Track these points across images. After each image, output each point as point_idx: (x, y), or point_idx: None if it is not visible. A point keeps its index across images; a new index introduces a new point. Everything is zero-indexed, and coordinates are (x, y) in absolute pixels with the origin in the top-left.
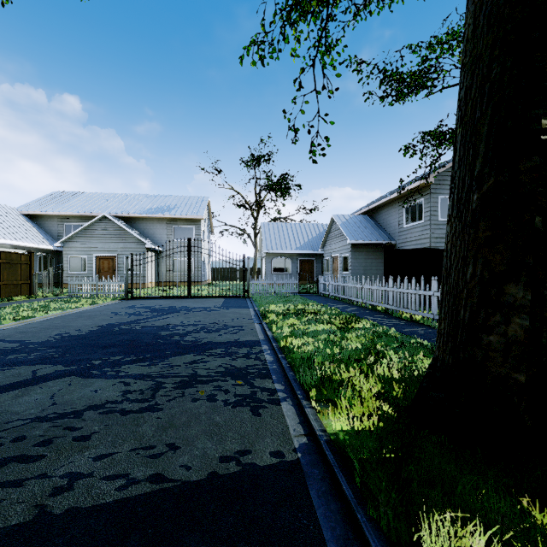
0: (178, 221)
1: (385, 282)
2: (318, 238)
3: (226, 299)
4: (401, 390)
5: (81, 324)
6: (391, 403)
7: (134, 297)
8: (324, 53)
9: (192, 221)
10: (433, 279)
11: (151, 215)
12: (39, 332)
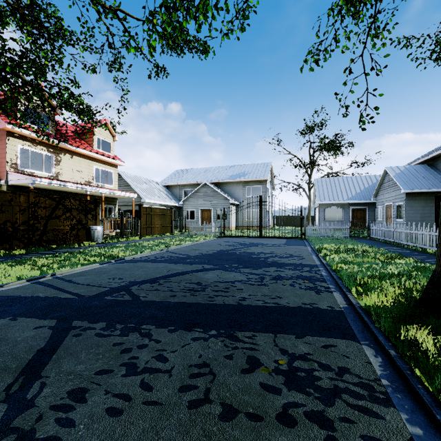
0: (250, 183)
1: (435, 228)
2: (370, 188)
3: (288, 239)
4: (418, 294)
5: (206, 249)
6: (406, 298)
7: (225, 236)
8: (373, 35)
9: (260, 182)
10: None
11: (232, 180)
12: (190, 251)
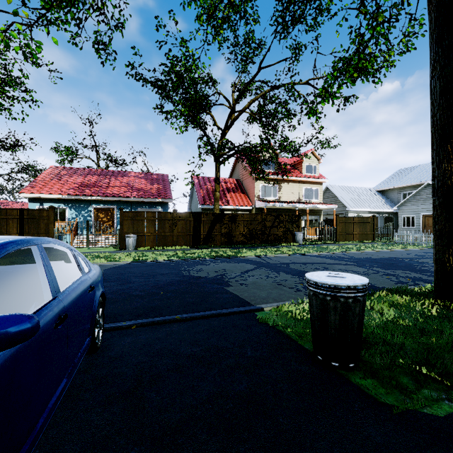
0: None
1: None
2: None
3: None
4: None
5: (381, 255)
6: None
7: None
8: None
9: None
10: None
11: None
12: (360, 255)
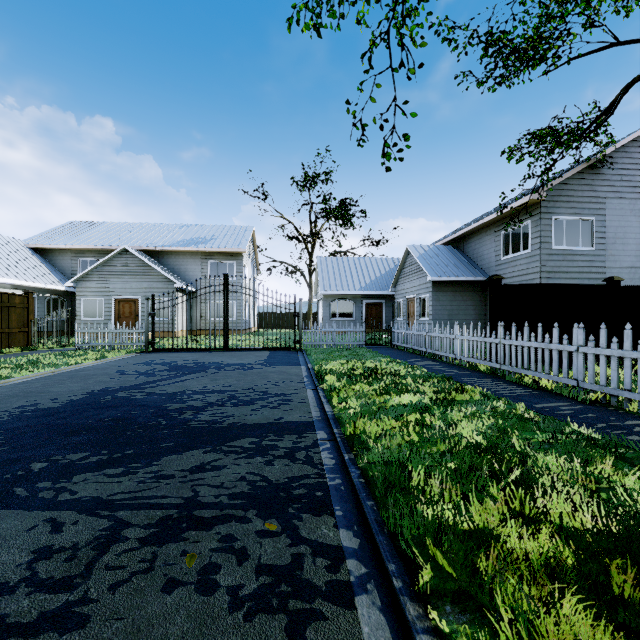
0: (215, 256)
1: (490, 331)
2: (388, 275)
3: (272, 352)
4: (631, 580)
5: (65, 389)
6: None
7: (156, 350)
8: (400, 25)
9: (233, 256)
10: (576, 326)
11: (183, 248)
12: None
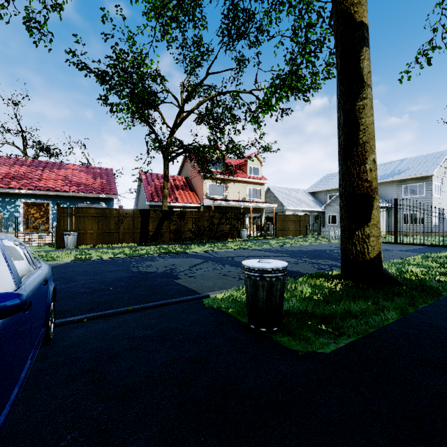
0: (407, 181)
1: None
2: None
3: (427, 247)
4: None
5: (310, 248)
6: None
7: None
8: None
9: (422, 179)
10: None
11: (382, 181)
12: (294, 248)
